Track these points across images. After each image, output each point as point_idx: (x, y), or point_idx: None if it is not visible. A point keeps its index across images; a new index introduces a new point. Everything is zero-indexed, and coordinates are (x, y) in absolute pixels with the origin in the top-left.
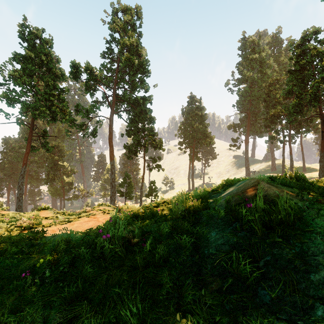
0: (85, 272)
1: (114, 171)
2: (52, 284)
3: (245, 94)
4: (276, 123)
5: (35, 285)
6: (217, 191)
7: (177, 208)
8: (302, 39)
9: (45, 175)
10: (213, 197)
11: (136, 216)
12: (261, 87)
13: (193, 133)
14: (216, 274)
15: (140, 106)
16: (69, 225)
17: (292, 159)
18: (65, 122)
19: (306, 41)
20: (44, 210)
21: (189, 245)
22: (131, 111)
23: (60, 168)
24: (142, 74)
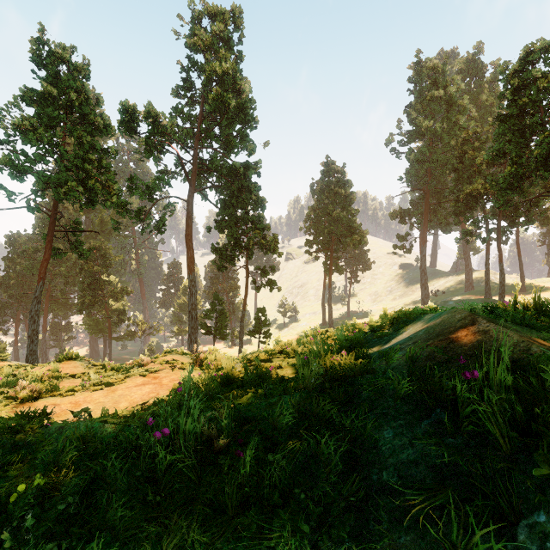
0: (112, 516)
1: (194, 291)
2: (39, 547)
3: (421, 159)
4: (474, 208)
5: (2, 547)
6: (382, 333)
7: (309, 370)
8: (523, 61)
9: (79, 298)
10: (374, 343)
11: (229, 380)
12: (448, 146)
13: (331, 226)
14: (405, 543)
15: (241, 179)
16: (106, 392)
17: (503, 270)
18: (110, 206)
19: (528, 64)
20: (69, 361)
21: (336, 459)
22: (224, 187)
23: (103, 285)
24: (243, 124)
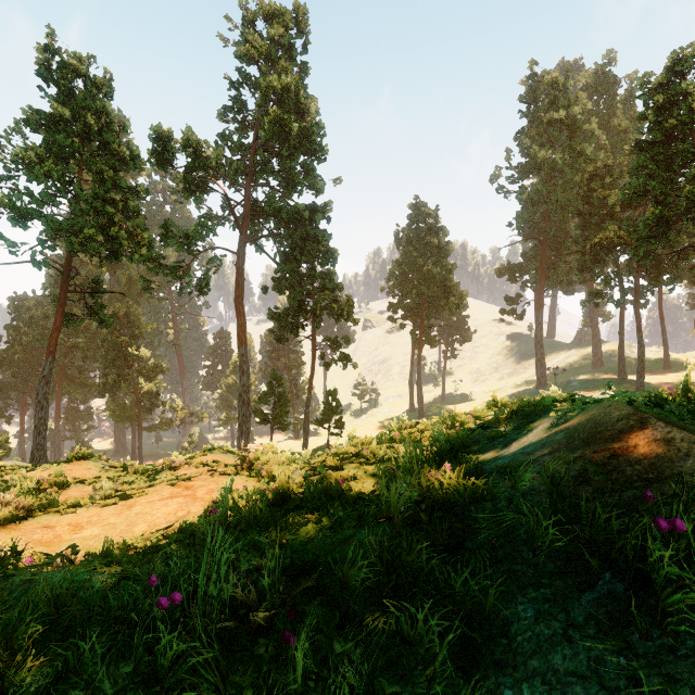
0: None
1: (246, 368)
2: None
3: (536, 200)
4: (605, 262)
5: None
6: (497, 432)
7: (397, 495)
8: (669, 71)
9: (100, 377)
10: (486, 446)
11: (283, 496)
12: (571, 183)
13: (421, 286)
14: None
15: (305, 225)
16: (120, 509)
17: (642, 341)
18: (138, 260)
19: (676, 76)
20: (80, 462)
21: (443, 656)
22: (284, 236)
23: (132, 361)
24: (309, 155)
